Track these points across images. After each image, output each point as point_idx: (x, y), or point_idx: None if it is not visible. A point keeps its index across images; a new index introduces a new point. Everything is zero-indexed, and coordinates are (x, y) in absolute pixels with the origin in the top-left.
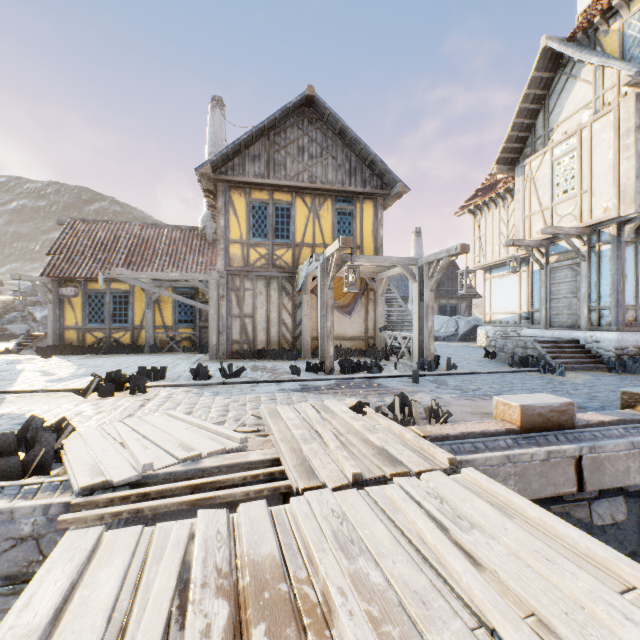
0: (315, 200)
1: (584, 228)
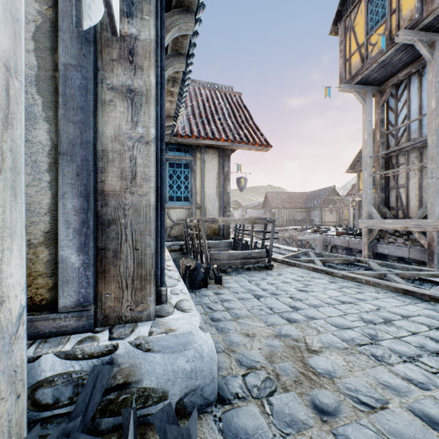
0: None
1: None
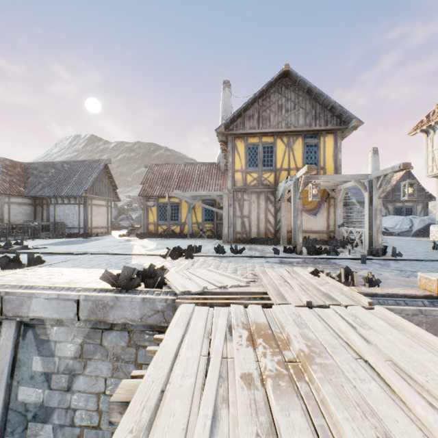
0: (290, 139)
1: None
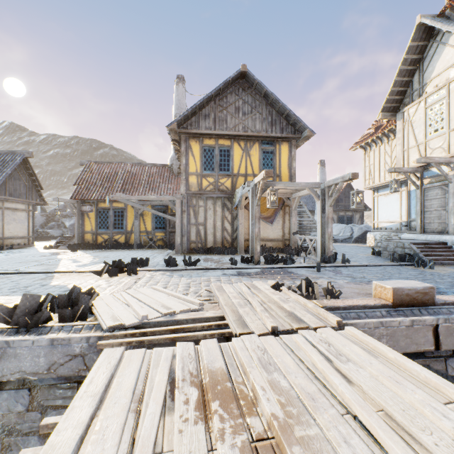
0: (247, 143)
1: (451, 158)
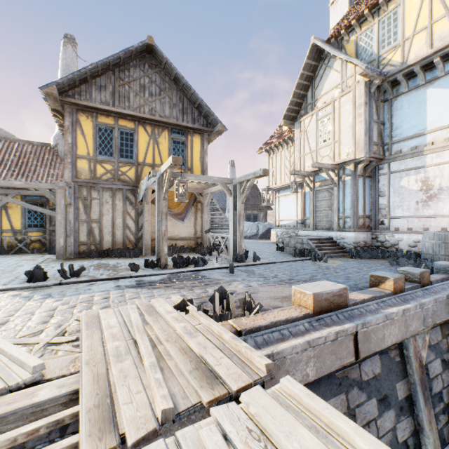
0: (155, 129)
1: (336, 165)
